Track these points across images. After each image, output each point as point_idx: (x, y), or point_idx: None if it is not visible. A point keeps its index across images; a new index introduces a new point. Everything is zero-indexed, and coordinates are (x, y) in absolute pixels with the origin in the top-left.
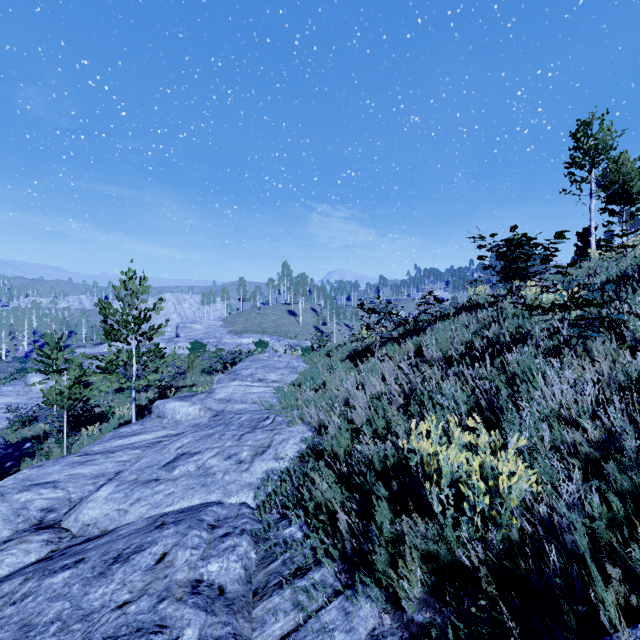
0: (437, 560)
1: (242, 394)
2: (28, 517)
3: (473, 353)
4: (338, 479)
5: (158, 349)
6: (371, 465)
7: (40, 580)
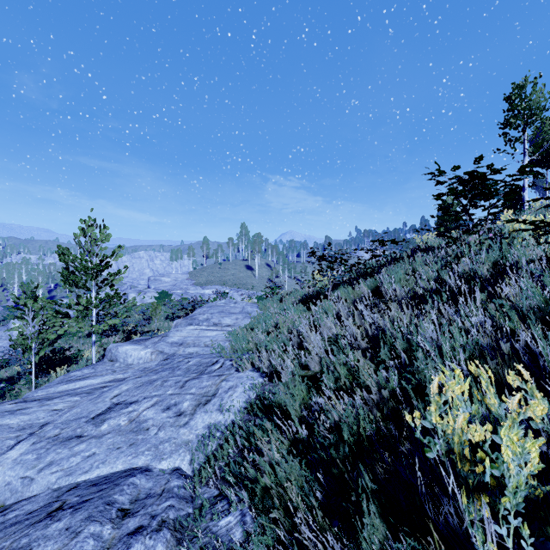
0: None
1: (195, 337)
2: None
3: (446, 289)
4: (293, 446)
5: (116, 294)
6: (338, 430)
7: None
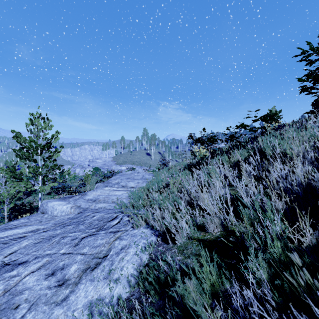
0: None
1: (106, 196)
2: None
3: None
4: None
5: (54, 165)
6: None
7: None
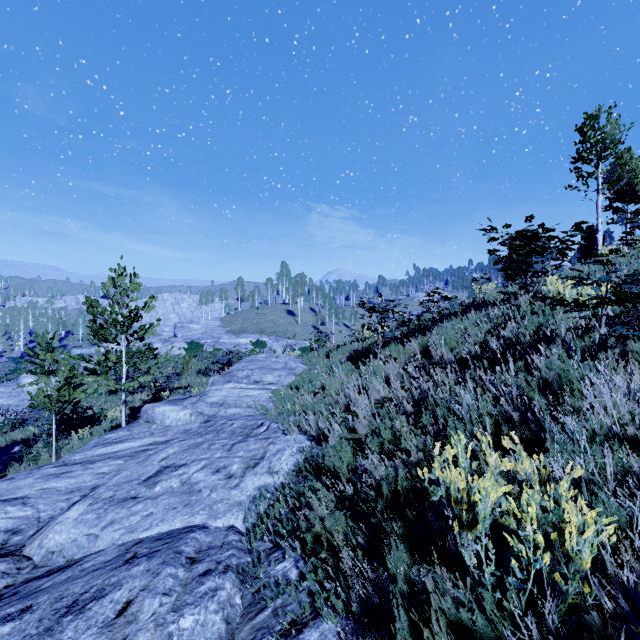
0: (475, 633)
1: (236, 397)
2: None
3: (490, 355)
4: (340, 502)
5: (149, 350)
6: (379, 487)
7: None
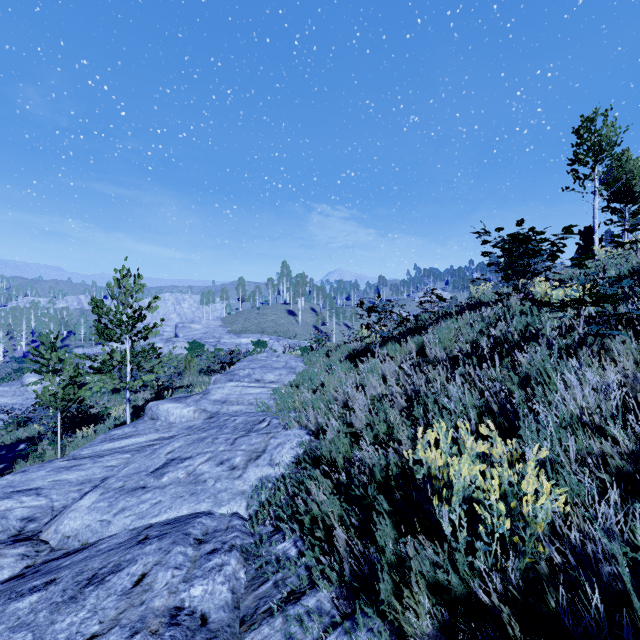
0: (449, 590)
1: (238, 395)
2: (7, 527)
3: (479, 353)
4: (336, 489)
5: (153, 349)
6: (372, 474)
7: (5, 605)
